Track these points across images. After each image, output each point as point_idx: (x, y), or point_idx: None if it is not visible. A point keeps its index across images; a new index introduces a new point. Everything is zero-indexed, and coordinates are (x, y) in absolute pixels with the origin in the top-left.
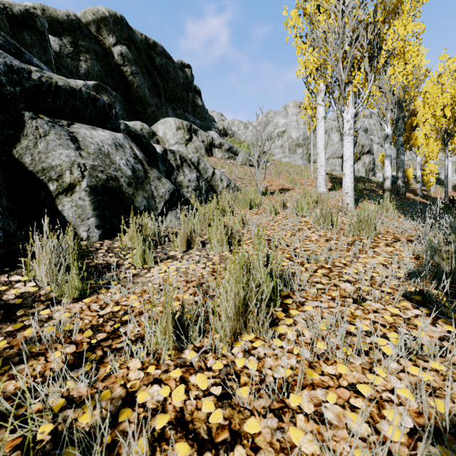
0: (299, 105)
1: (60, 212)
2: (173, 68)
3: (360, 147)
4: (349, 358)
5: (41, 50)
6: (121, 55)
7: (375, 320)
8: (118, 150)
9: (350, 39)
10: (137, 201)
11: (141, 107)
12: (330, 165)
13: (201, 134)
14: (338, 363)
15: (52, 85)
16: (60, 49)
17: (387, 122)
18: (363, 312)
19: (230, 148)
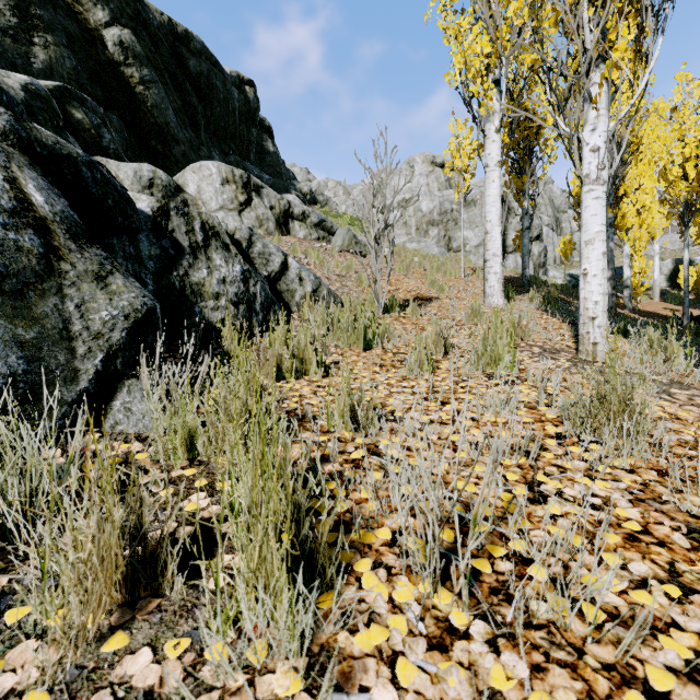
0: (431, 161)
1: None
2: (222, 82)
3: None
4: None
5: None
6: (120, 44)
7: None
8: None
9: None
10: None
11: (161, 143)
12: (481, 256)
13: (268, 194)
14: None
15: None
16: None
17: None
18: None
19: (321, 222)
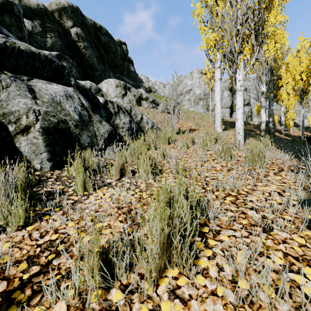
0: (201, 72)
1: (17, 148)
2: (114, 45)
3: None
4: (274, 302)
5: (18, 28)
6: (76, 34)
7: (287, 251)
8: (68, 100)
9: (241, 21)
10: (83, 139)
11: (91, 71)
12: (222, 113)
13: (133, 90)
14: (263, 308)
15: (15, 48)
16: (32, 29)
17: (262, 83)
18: (273, 242)
19: (153, 100)
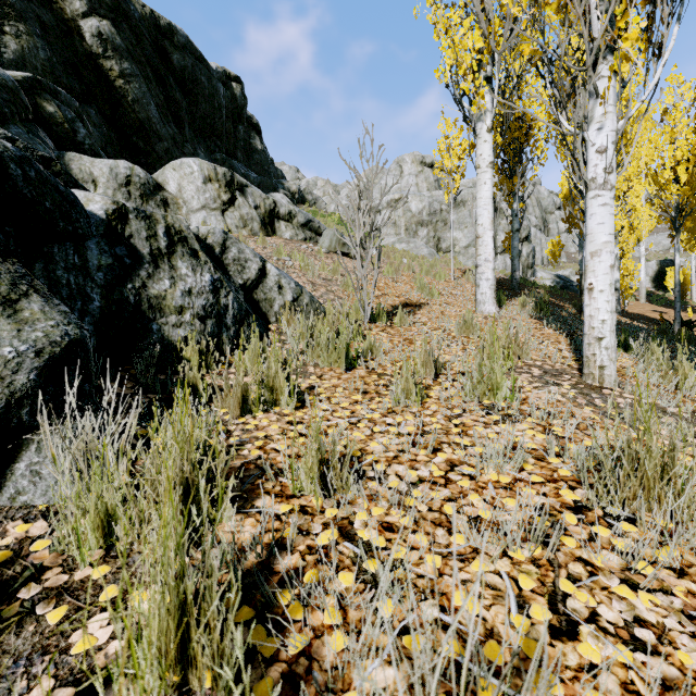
0: (420, 161)
1: None
2: (207, 78)
3: None
4: None
5: None
6: (99, 36)
7: None
8: None
9: None
10: None
11: (142, 139)
12: (470, 257)
13: (253, 193)
14: None
15: None
16: None
17: None
18: None
19: (308, 222)
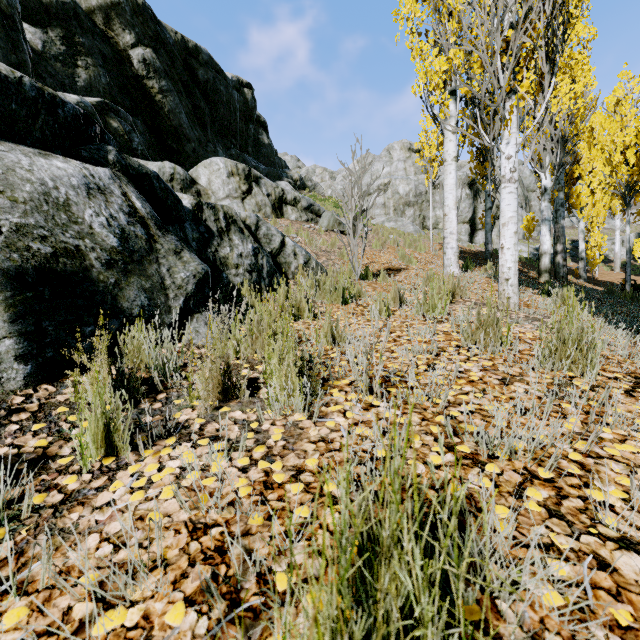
0: (408, 148)
1: None
2: (225, 87)
3: (495, 207)
4: None
5: (8, 44)
6: (144, 62)
7: None
8: (93, 198)
9: (512, 19)
10: (126, 297)
11: (175, 142)
12: None
13: (265, 184)
14: None
15: None
16: (43, 47)
17: (545, 169)
18: None
19: (310, 206)
